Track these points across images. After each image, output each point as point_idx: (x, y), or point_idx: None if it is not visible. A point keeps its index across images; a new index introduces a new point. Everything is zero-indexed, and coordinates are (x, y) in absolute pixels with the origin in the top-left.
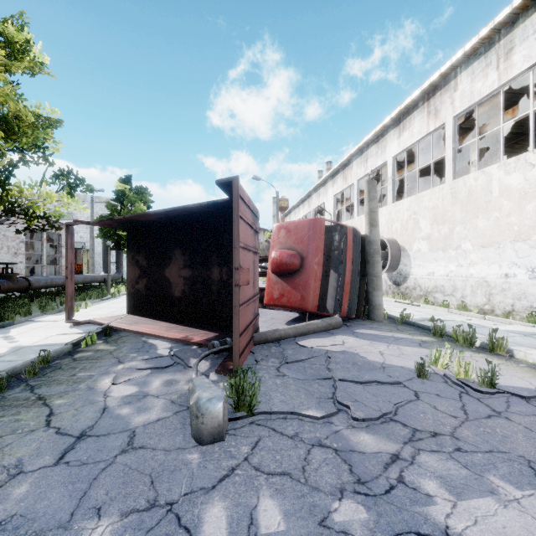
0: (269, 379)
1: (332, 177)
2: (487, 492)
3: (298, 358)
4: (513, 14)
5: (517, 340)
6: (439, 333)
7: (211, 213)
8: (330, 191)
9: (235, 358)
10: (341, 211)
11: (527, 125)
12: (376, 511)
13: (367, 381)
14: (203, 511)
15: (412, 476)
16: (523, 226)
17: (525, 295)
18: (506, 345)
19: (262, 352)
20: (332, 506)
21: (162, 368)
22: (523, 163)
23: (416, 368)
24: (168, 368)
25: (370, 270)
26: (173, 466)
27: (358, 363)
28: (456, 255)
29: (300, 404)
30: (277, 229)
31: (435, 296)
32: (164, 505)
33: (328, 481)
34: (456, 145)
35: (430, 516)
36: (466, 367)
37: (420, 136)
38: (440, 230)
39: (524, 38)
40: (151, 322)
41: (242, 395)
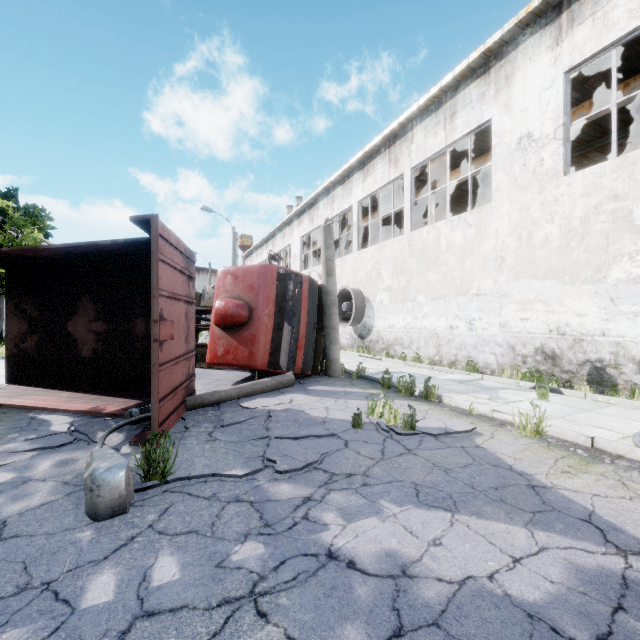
0: (196, 445)
1: (299, 217)
2: (374, 513)
3: (236, 420)
4: (456, 80)
5: (452, 387)
6: (387, 385)
7: (132, 252)
8: (296, 232)
9: (154, 425)
10: (309, 255)
11: (477, 184)
12: (274, 545)
13: (303, 436)
14: (88, 581)
15: (316, 512)
16: (464, 281)
17: (465, 345)
18: (441, 392)
19: (195, 417)
20: (234, 549)
21: (55, 448)
22: (463, 222)
23: (352, 419)
24: (65, 446)
25: (327, 322)
26: (57, 548)
27: (299, 420)
28: (413, 307)
29: (225, 466)
30: (223, 274)
31: (396, 348)
32: (39, 586)
33: (236, 530)
34: (413, 197)
35: (320, 540)
36: (395, 414)
37: (383, 184)
38: (399, 282)
39: (464, 105)
40: (45, 392)
41: (154, 462)
